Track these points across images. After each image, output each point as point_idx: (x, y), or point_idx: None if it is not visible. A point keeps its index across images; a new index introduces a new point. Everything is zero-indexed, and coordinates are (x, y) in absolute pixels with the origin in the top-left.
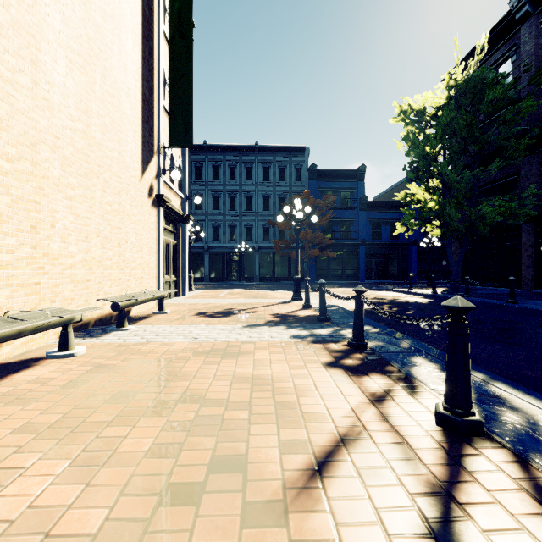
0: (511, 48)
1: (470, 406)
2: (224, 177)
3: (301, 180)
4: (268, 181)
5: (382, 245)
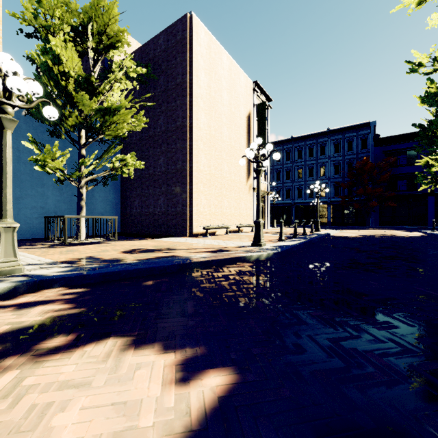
0: None
1: (281, 237)
2: (305, 156)
3: (367, 148)
4: (337, 153)
5: None
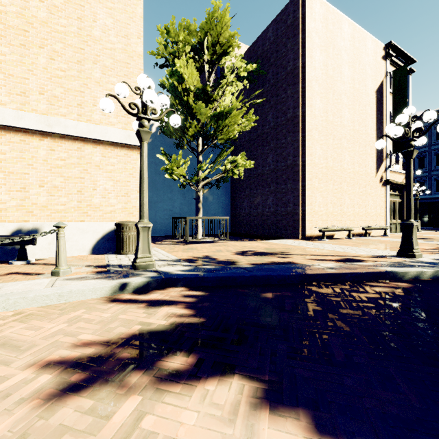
0: None
1: None
2: None
3: None
4: None
5: None
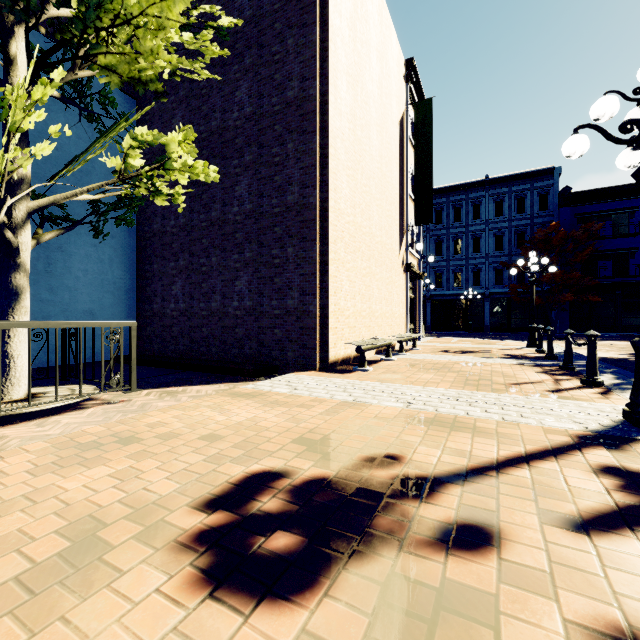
0: None
1: (595, 375)
2: (448, 220)
3: (548, 209)
4: (500, 217)
5: None
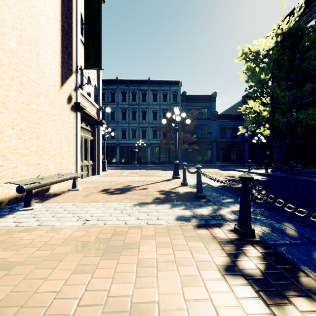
0: (314, 12)
1: None
2: (129, 99)
3: (177, 102)
4: (156, 102)
5: (226, 141)
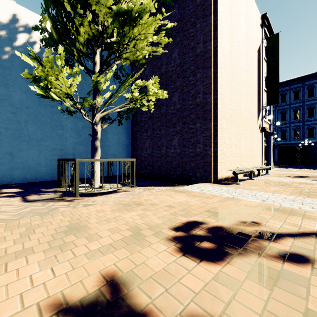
0: None
1: None
2: (290, 99)
3: None
4: None
5: None
